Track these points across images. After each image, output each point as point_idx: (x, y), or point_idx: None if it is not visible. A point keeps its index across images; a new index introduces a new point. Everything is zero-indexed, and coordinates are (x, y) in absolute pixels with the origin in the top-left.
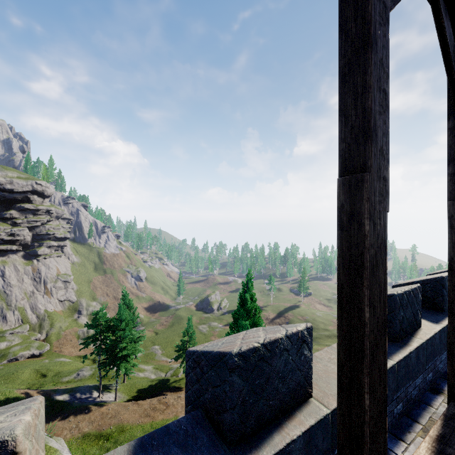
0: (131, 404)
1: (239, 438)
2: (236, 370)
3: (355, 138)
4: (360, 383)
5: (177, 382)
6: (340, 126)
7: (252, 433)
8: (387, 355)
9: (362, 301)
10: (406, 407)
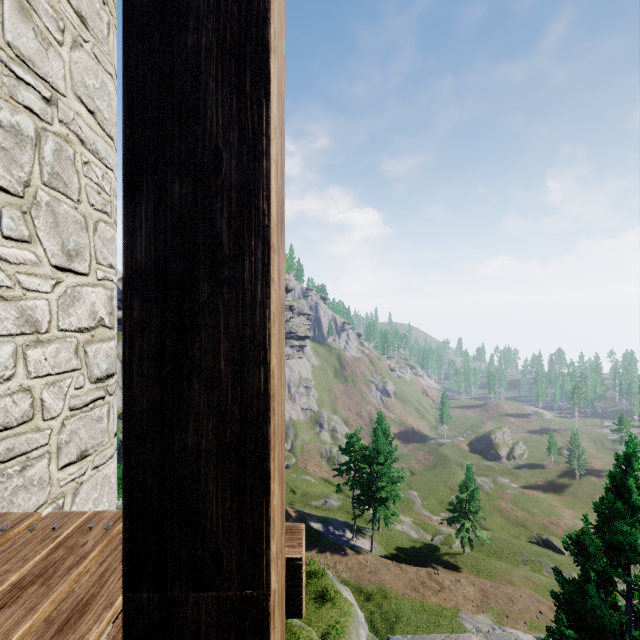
0: (392, 564)
1: None
2: None
3: None
4: None
5: (451, 556)
6: None
7: None
8: None
9: None
10: None
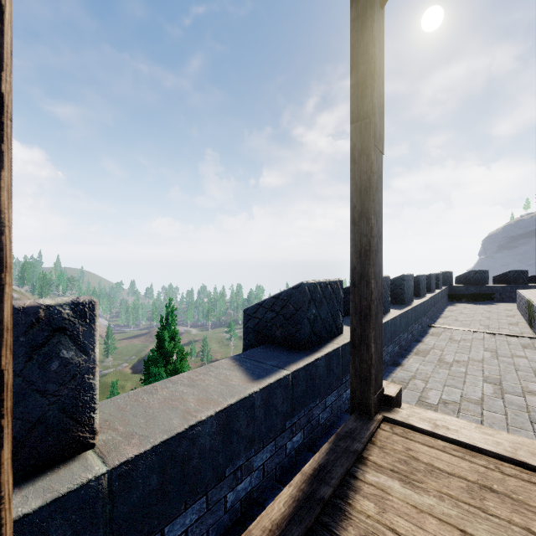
0: None
1: None
2: None
3: None
4: None
5: None
6: None
7: None
8: (284, 365)
9: None
10: (309, 438)
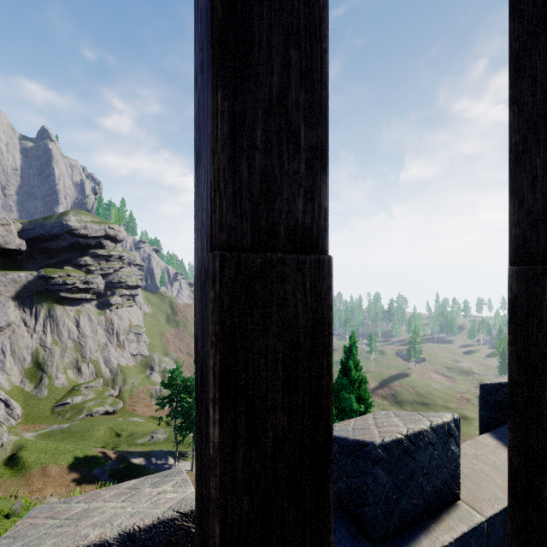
0: None
1: (382, 535)
2: (379, 462)
3: (532, 225)
4: (540, 496)
5: None
6: (512, 209)
7: (396, 532)
8: None
9: (544, 406)
10: None
